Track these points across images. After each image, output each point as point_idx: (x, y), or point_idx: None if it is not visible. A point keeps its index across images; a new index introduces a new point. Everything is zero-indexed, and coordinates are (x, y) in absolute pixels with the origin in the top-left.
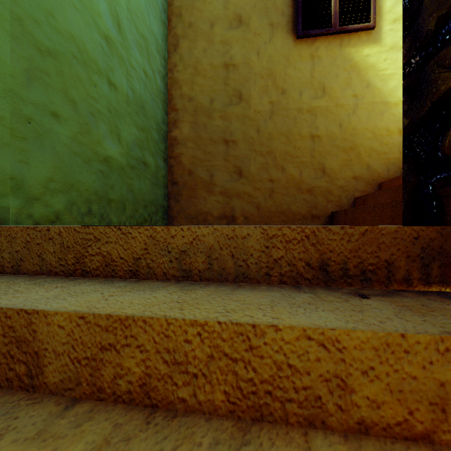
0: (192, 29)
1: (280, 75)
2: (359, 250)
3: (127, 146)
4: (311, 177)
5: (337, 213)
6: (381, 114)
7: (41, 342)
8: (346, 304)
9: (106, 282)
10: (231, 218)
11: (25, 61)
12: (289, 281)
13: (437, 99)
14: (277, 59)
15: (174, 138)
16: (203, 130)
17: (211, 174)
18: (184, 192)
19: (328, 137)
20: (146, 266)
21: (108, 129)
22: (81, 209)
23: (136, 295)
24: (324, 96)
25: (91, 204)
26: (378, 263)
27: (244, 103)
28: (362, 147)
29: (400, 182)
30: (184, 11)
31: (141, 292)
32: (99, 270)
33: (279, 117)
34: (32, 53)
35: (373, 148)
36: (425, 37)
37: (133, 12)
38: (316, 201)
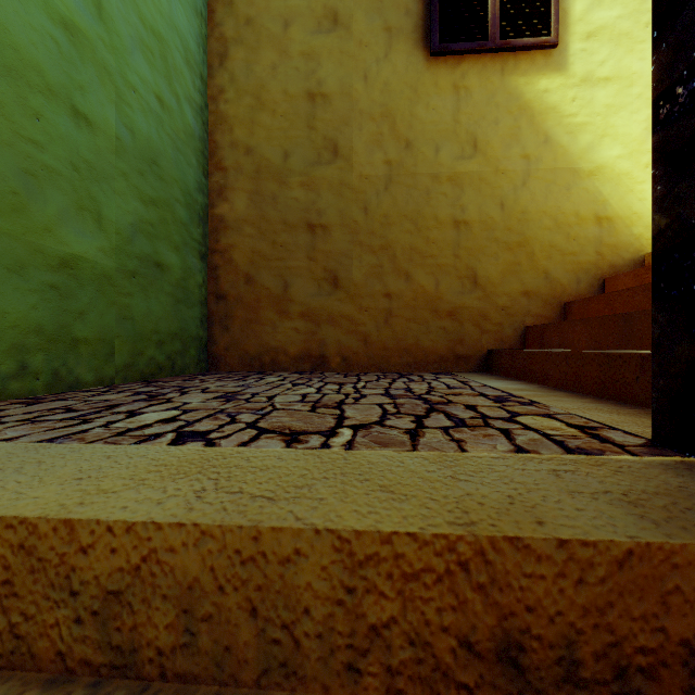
0: (252, 28)
1: (402, 117)
2: (610, 609)
3: (118, 235)
4: (454, 291)
5: (497, 354)
6: (567, 189)
7: None
8: None
9: None
10: (320, 359)
11: None
12: (414, 690)
13: None
14: (397, 89)
15: (220, 218)
16: (271, 205)
17: (284, 282)
18: (238, 312)
19: (481, 225)
20: (9, 632)
21: (71, 203)
22: None
23: None
24: (476, 156)
25: (27, 353)
26: (663, 649)
27: (341, 162)
28: (537, 243)
29: (601, 304)
30: None
31: None
32: None
33: (401, 187)
34: None
35: (554, 244)
36: None
37: None
38: (462, 332)
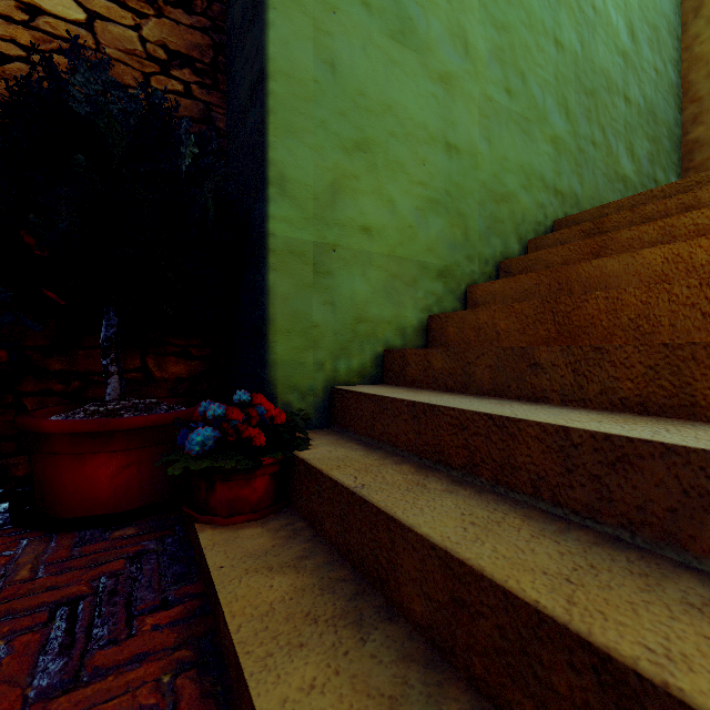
0: None
1: None
2: None
3: (638, 163)
4: None
5: None
6: None
7: (704, 203)
8: None
9: None
10: None
11: (580, 108)
12: None
13: None
14: None
15: (693, 141)
16: None
17: None
18: None
19: None
20: None
21: (623, 147)
22: None
23: None
24: None
25: None
26: None
27: None
28: None
29: None
30: None
31: None
32: None
33: None
34: (583, 99)
35: None
36: None
37: (644, 7)
38: None
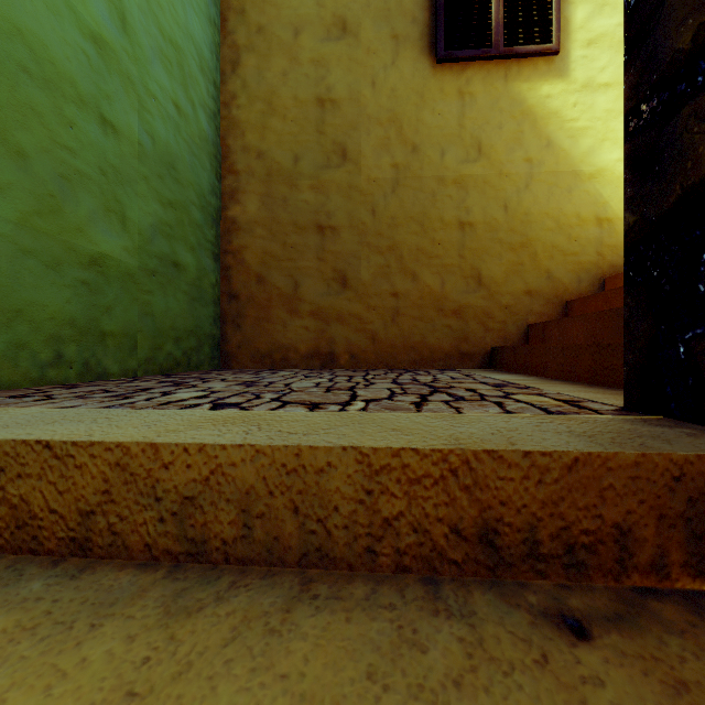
0: (263, 36)
1: (409, 122)
2: (562, 502)
3: (140, 236)
4: (459, 291)
5: (500, 351)
6: (569, 191)
7: None
8: (545, 677)
9: (6, 576)
10: (329, 357)
11: None
12: (417, 566)
13: (696, 181)
14: (404, 95)
15: (232, 220)
16: (281, 207)
17: (294, 282)
18: (250, 311)
19: (485, 226)
20: (108, 530)
21: (99, 205)
22: (39, 356)
23: (39, 653)
24: (480, 159)
25: (62, 343)
26: (601, 531)
27: (350, 166)
28: (539, 243)
29: (600, 302)
30: (249, 6)
31: (60, 634)
32: (1, 538)
33: (408, 190)
34: None
35: (556, 245)
36: (670, 64)
37: None
38: (467, 330)
